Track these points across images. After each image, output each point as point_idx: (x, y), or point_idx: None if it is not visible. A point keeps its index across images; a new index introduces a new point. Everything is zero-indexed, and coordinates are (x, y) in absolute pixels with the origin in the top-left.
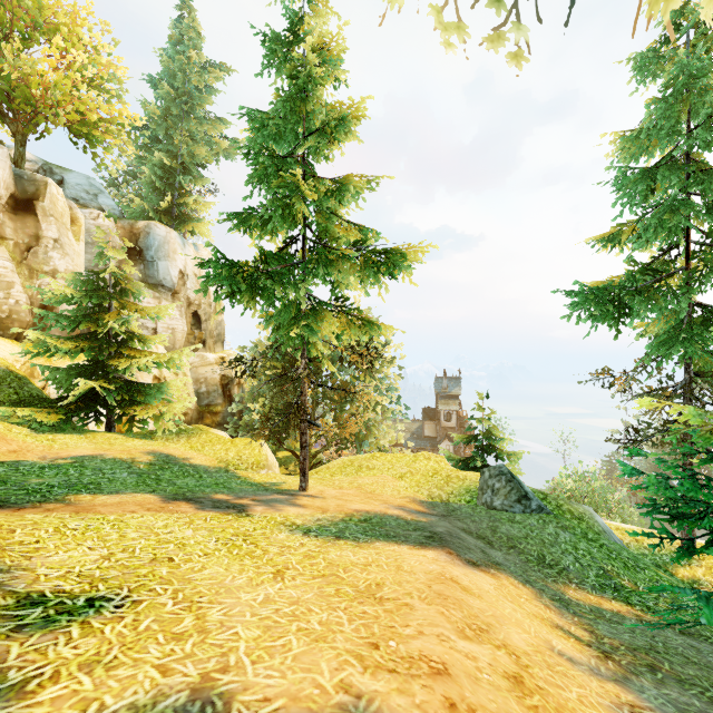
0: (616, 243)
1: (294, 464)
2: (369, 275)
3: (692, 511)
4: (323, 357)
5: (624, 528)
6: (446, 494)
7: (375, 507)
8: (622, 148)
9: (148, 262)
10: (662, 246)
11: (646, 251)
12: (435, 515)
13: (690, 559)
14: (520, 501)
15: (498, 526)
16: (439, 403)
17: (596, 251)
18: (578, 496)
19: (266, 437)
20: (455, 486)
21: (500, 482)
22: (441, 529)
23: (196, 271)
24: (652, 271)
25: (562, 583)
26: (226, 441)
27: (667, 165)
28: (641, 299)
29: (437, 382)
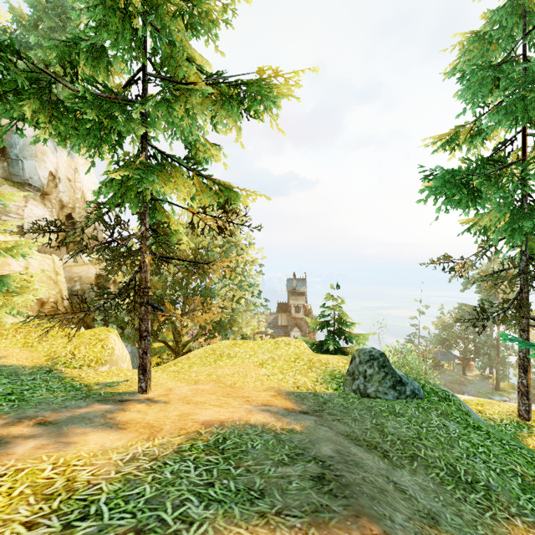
0: (454, 144)
1: (166, 353)
2: (225, 108)
3: (528, 382)
4: (175, 231)
5: (465, 400)
6: (311, 381)
7: (234, 412)
8: (464, 52)
9: (12, 160)
10: (494, 145)
11: (478, 151)
12: (306, 412)
13: (530, 427)
14: (395, 387)
15: (383, 423)
16: (290, 299)
17: (436, 151)
18: (398, 367)
19: (78, 325)
20: (319, 371)
21: (373, 367)
22: (328, 449)
23: (70, 176)
24: (494, 161)
25: (504, 520)
26: (72, 334)
27: (509, 62)
28: (490, 183)
29: (288, 283)
